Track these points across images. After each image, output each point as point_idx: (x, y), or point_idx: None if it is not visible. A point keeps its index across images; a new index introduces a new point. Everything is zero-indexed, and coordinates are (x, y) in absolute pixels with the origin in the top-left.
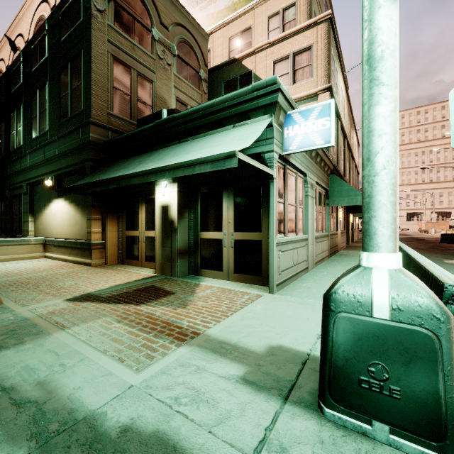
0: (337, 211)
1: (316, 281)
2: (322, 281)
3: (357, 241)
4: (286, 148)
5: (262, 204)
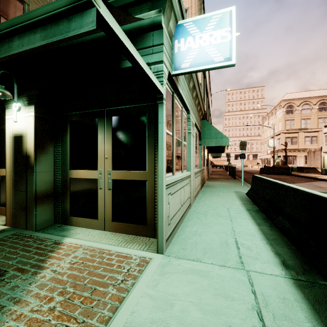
0: (204, 151)
1: (203, 221)
2: (209, 220)
3: (212, 173)
4: (177, 66)
5: (146, 136)
